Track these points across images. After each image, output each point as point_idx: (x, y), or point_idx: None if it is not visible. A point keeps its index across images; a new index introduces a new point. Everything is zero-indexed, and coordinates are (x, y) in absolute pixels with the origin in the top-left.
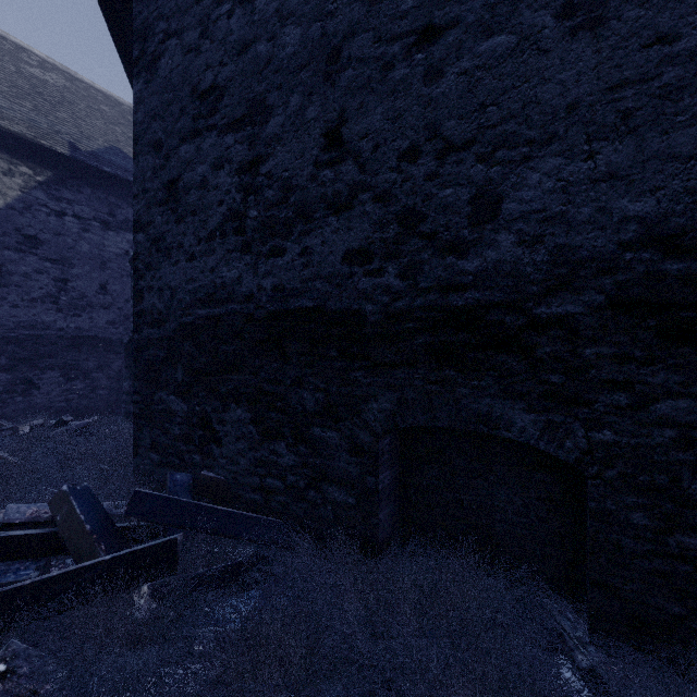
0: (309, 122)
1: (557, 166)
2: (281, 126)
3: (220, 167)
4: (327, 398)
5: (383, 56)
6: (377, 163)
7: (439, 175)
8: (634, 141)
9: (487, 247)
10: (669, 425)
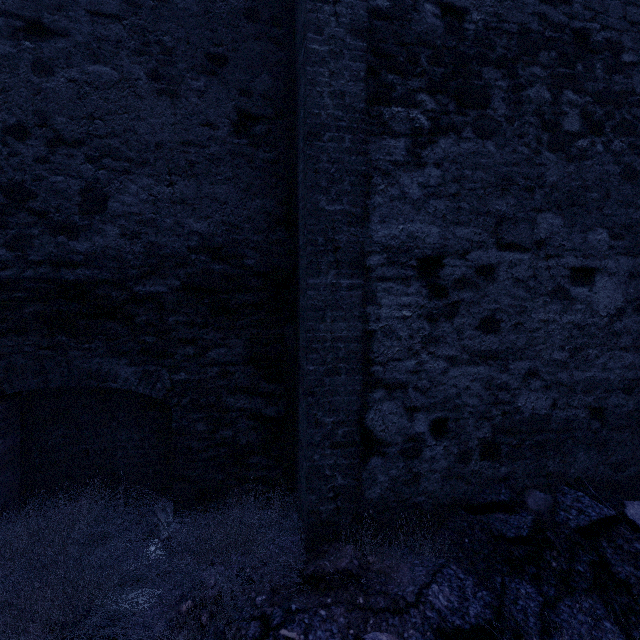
0: None
1: (149, 184)
2: None
3: None
4: None
5: None
6: None
7: (50, 161)
8: (196, 183)
9: (96, 234)
10: (216, 364)
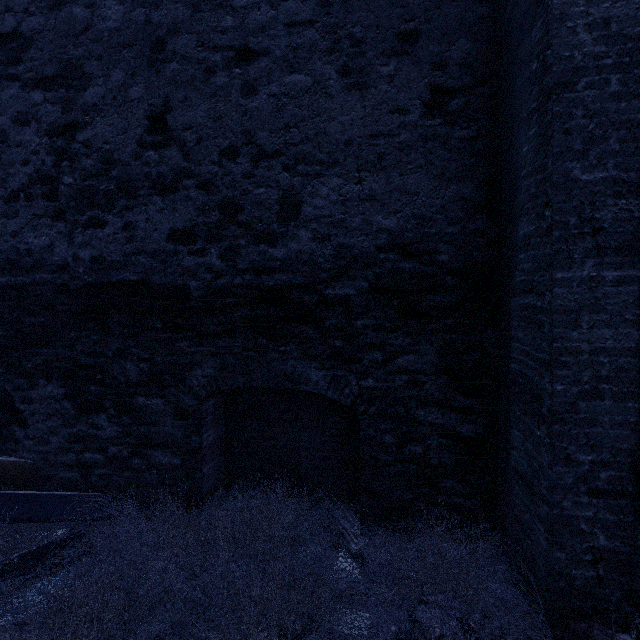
0: (133, 101)
1: (339, 184)
2: (101, 98)
3: (25, 123)
4: (152, 367)
5: (206, 60)
6: (200, 155)
7: (254, 176)
8: (385, 176)
9: (291, 240)
10: (404, 372)
